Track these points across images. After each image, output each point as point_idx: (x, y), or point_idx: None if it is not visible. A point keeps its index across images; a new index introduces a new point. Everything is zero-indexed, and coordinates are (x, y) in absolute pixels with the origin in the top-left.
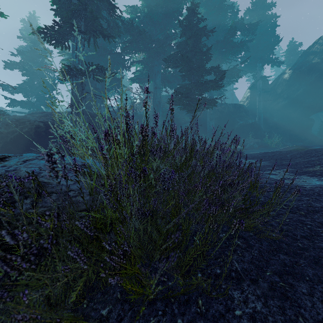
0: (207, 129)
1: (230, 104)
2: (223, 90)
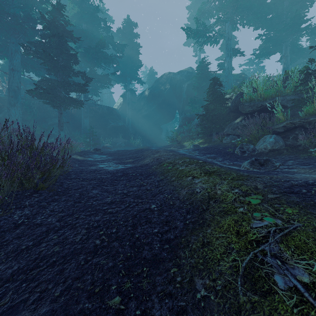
0: (82, 126)
1: (104, 106)
2: (99, 92)
